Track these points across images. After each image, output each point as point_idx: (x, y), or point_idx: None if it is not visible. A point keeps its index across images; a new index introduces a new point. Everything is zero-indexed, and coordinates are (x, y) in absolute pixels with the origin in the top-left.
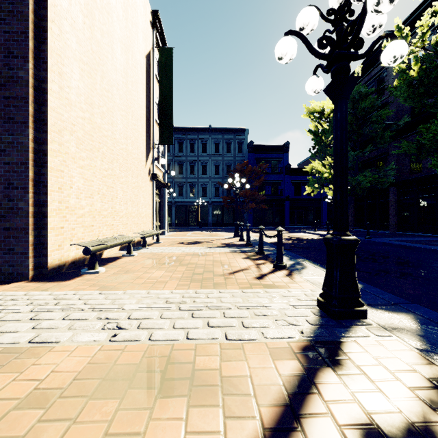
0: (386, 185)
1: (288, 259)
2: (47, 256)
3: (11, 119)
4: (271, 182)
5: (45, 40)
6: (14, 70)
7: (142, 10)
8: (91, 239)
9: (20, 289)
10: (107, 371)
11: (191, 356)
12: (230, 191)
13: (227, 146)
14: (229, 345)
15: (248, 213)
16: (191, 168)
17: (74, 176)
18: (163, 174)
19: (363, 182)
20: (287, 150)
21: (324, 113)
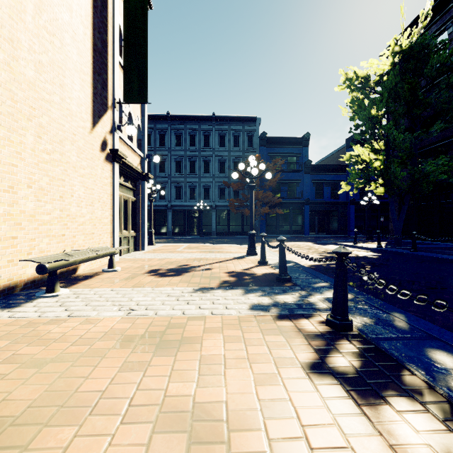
0: None
1: None
2: None
3: None
4: (287, 182)
5: None
6: None
7: None
8: None
9: None
10: None
11: None
12: (238, 193)
13: (234, 139)
14: None
15: (260, 220)
16: (191, 164)
17: None
18: (142, 159)
19: (432, 173)
20: (306, 143)
21: (369, 81)
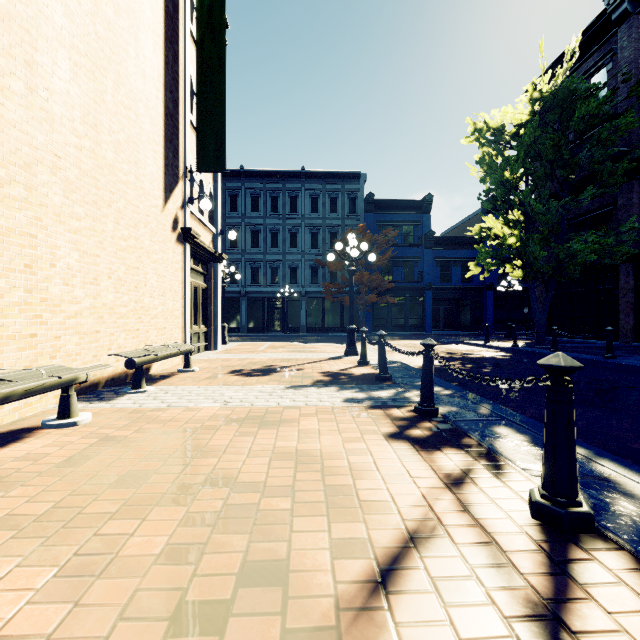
0: (620, 258)
1: (529, 443)
2: None
3: None
4: (402, 260)
5: None
6: None
7: None
8: None
9: None
10: None
11: None
12: (335, 274)
13: (331, 202)
14: None
15: (366, 311)
16: (272, 236)
17: None
18: (214, 236)
19: (580, 252)
20: (428, 208)
21: (504, 133)
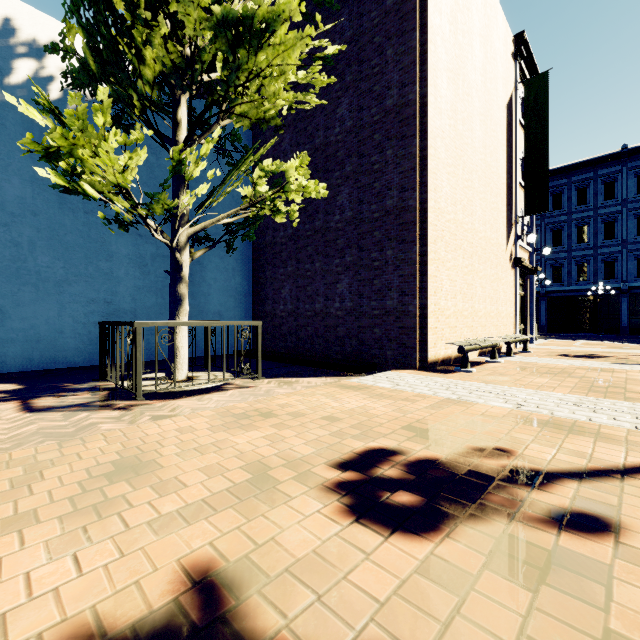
0: None
1: None
2: (427, 352)
3: (403, 241)
4: None
5: (426, 166)
6: (406, 201)
7: (501, 51)
8: (454, 341)
9: (417, 374)
10: (522, 420)
11: (595, 429)
12: None
13: None
14: (639, 433)
15: None
16: (578, 231)
17: (443, 279)
18: (529, 254)
19: None
20: None
21: None
